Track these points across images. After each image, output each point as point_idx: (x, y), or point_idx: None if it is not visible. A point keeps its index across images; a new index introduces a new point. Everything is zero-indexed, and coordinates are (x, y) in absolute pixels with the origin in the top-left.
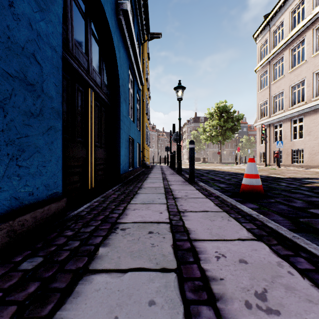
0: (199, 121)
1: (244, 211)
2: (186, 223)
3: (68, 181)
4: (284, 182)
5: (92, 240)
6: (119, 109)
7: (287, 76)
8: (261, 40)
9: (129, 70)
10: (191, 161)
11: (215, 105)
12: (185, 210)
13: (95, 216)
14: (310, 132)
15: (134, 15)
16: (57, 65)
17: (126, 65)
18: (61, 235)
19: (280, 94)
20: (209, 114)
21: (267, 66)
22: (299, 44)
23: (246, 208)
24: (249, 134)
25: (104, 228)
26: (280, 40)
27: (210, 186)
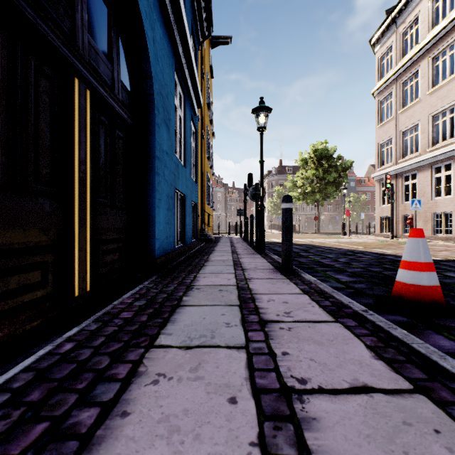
0: (286, 172)
1: None
2: None
3: None
4: (449, 269)
5: None
6: (154, 137)
7: (425, 99)
8: (382, 47)
9: (177, 76)
10: (286, 234)
11: (310, 148)
12: (301, 380)
13: (20, 425)
14: None
15: None
16: None
17: (170, 63)
18: None
19: (414, 129)
20: (301, 161)
21: (392, 85)
22: (445, 48)
23: None
24: (358, 191)
25: None
26: (414, 45)
27: (321, 280)
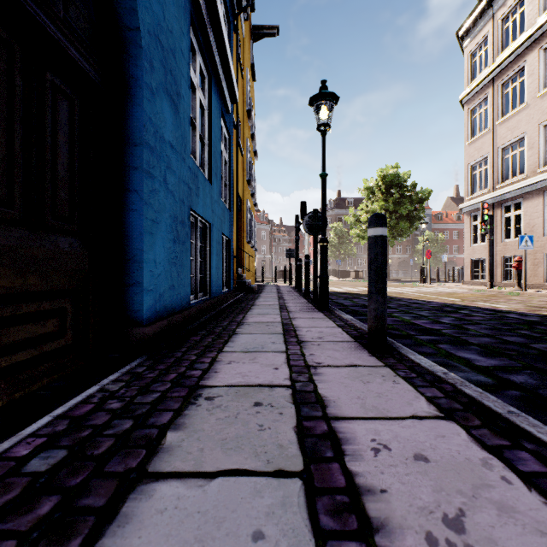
0: (345, 205)
1: None
2: None
3: None
4: None
5: None
6: (141, 108)
7: (534, 103)
8: (474, 40)
9: (195, 39)
10: (376, 281)
11: (377, 174)
12: None
13: None
14: None
15: None
16: None
17: (179, 2)
18: None
19: (518, 143)
20: (366, 189)
21: (487, 88)
22: None
23: None
24: (434, 228)
25: None
26: (518, 34)
27: (441, 364)
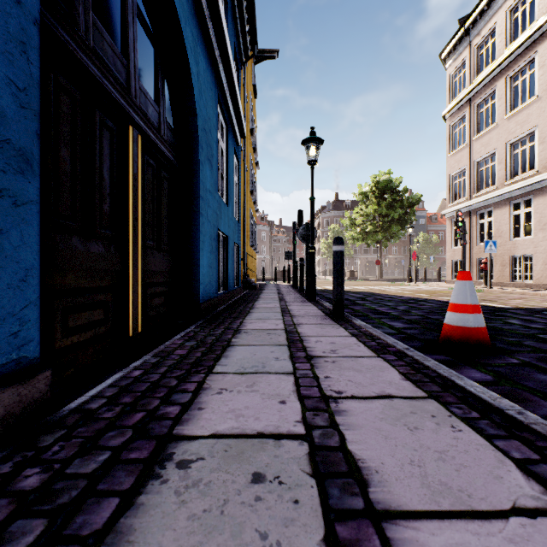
0: (343, 207)
1: (481, 397)
2: (349, 437)
3: (75, 322)
4: (514, 317)
5: (84, 517)
6: (198, 177)
7: (502, 124)
8: (454, 63)
9: (219, 106)
10: (337, 278)
11: (371, 179)
12: (338, 392)
13: (124, 413)
14: (545, 224)
15: (228, 6)
16: (22, 37)
17: (212, 94)
18: (5, 490)
19: (490, 158)
20: (360, 194)
21: (465, 107)
22: (525, 66)
23: (481, 387)
24: (429, 229)
25: (134, 457)
26: (490, 61)
27: (374, 327)
